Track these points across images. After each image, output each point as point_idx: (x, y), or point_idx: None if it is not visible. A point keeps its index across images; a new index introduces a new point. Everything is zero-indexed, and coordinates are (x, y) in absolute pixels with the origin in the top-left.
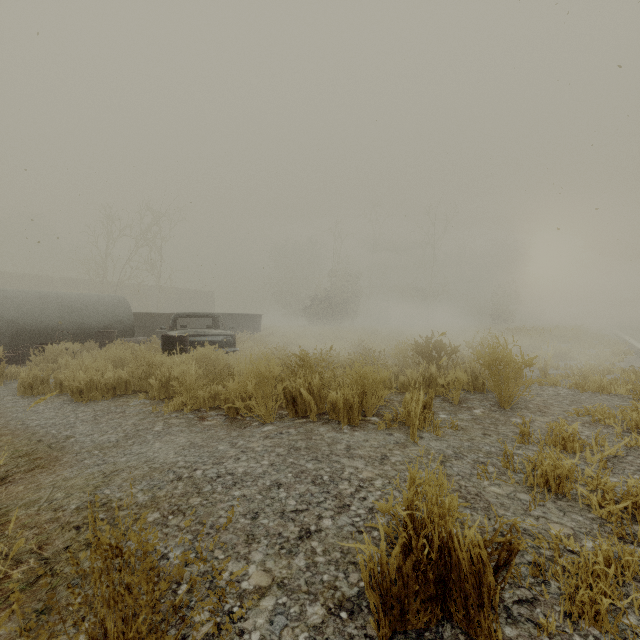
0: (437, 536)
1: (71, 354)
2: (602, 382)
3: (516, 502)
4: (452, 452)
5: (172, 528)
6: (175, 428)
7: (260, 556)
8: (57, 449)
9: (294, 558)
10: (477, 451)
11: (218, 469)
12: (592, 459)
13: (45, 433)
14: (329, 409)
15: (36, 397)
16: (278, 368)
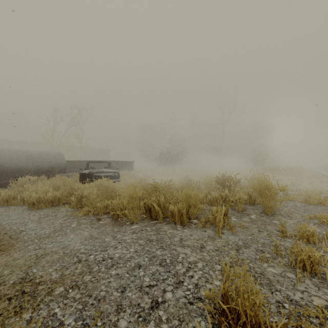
0: (249, 324)
1: (31, 182)
2: (320, 199)
3: (286, 279)
4: (242, 243)
5: (70, 299)
6: (83, 225)
7: (125, 323)
8: (14, 239)
9: (147, 325)
10: (256, 242)
11: (103, 254)
12: (326, 248)
13: (10, 228)
14: (169, 215)
15: (9, 206)
16: (141, 192)
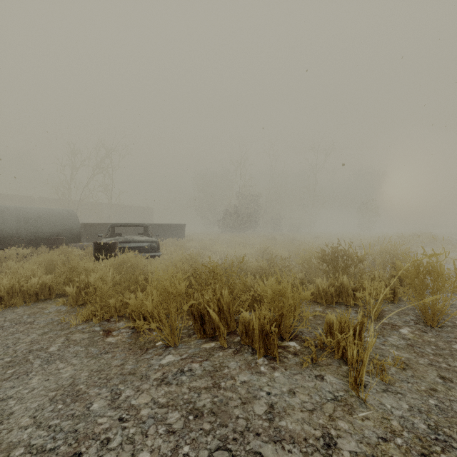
0: None
1: (19, 258)
2: None
3: None
4: (425, 426)
5: None
6: (72, 348)
7: None
8: None
9: None
10: None
11: None
12: None
13: None
14: (241, 332)
15: None
16: (183, 284)
